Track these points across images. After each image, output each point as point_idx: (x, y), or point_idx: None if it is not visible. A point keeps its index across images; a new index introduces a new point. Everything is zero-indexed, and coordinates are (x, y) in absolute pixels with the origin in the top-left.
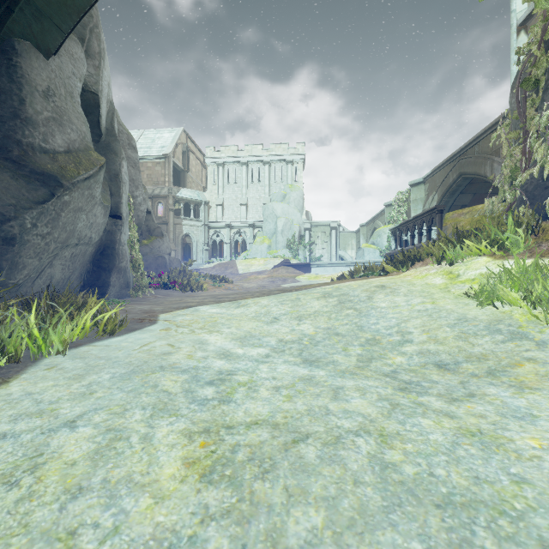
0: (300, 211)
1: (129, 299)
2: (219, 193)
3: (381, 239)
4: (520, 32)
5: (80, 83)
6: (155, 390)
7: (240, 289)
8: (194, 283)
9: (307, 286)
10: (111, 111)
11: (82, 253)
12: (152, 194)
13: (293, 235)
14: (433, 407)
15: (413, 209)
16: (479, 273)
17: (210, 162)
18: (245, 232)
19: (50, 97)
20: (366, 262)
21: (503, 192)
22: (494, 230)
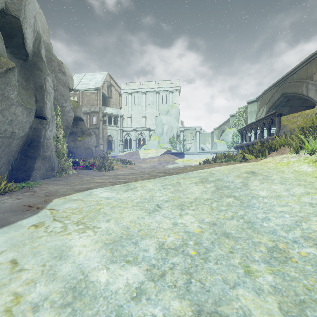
0: (177, 120)
1: (53, 179)
2: (129, 110)
3: (228, 137)
4: None
5: None
6: None
7: (139, 169)
8: (107, 165)
9: (184, 169)
10: (37, 39)
11: (6, 144)
12: (89, 111)
13: (173, 135)
14: None
15: (249, 118)
16: None
17: (124, 92)
18: (144, 133)
19: None
20: (219, 151)
21: None
22: None
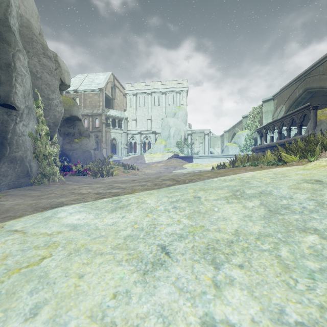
0: (185, 123)
1: (29, 188)
2: (133, 112)
3: (240, 140)
4: None
5: None
6: None
7: (143, 174)
8: (105, 170)
9: (198, 175)
10: (4, 3)
11: None
12: (92, 113)
13: (180, 138)
14: None
15: (264, 118)
16: None
17: (128, 93)
18: (150, 137)
19: None
20: (232, 155)
21: None
22: None
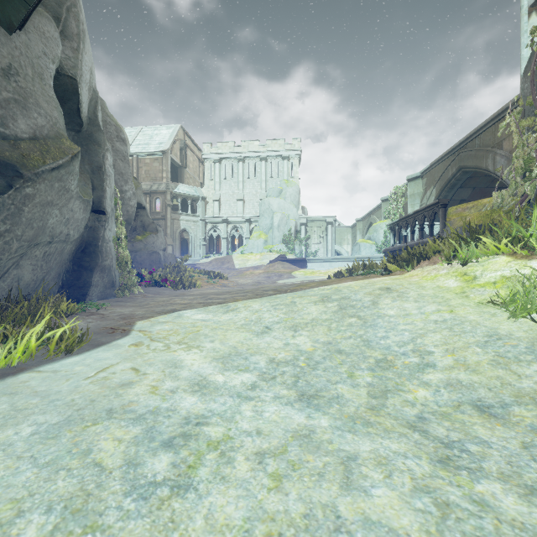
0: (296, 206)
1: (115, 300)
2: (216, 189)
3: (377, 234)
4: (531, 13)
5: (53, 65)
6: (83, 463)
7: (235, 286)
8: (187, 280)
9: (303, 285)
10: (94, 100)
11: (59, 251)
12: (150, 190)
13: (289, 230)
14: (507, 515)
15: (410, 204)
16: (501, 275)
17: (207, 158)
18: (242, 227)
19: (11, 76)
20: (363, 258)
21: (515, 185)
22: (516, 226)
